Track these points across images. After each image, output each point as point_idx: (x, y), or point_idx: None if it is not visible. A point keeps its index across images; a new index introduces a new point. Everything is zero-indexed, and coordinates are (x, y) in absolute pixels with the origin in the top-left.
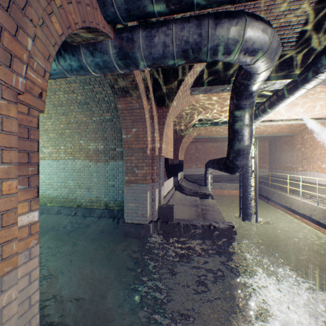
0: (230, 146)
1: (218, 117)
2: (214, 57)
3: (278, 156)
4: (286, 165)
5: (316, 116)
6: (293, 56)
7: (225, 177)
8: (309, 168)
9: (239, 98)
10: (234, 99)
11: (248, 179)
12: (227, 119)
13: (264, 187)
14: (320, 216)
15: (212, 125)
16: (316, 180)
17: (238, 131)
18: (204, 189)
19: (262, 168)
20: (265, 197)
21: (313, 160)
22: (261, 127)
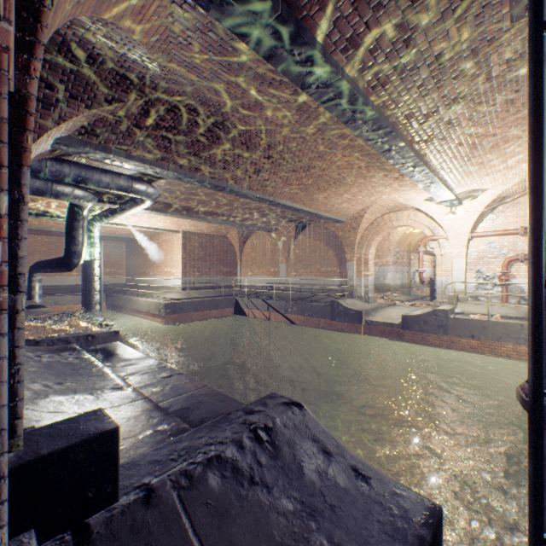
0: (69, 248)
1: (55, 211)
2: (56, 199)
3: (135, 261)
4: (142, 270)
5: (155, 227)
6: (115, 194)
7: (65, 288)
8: (159, 272)
9: (76, 214)
10: (72, 214)
11: (93, 282)
12: (66, 227)
13: (117, 295)
14: (154, 309)
15: (45, 218)
16: (163, 283)
17: (75, 237)
18: (30, 302)
19: (119, 275)
20: (119, 306)
21: (160, 264)
22: (112, 227)
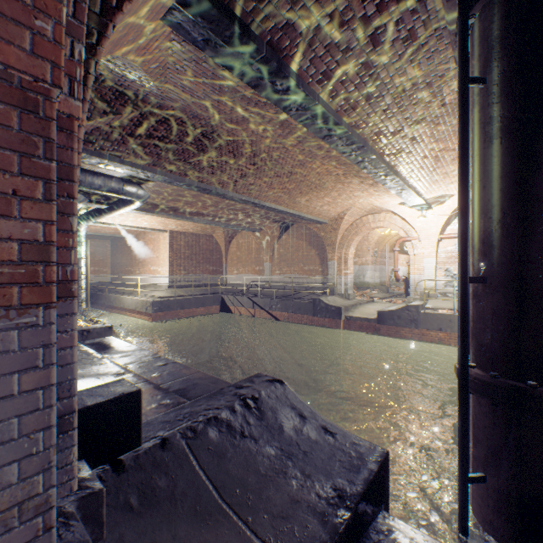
0: None
1: None
2: None
3: (121, 259)
4: (128, 269)
5: (142, 226)
6: (104, 195)
7: None
8: (145, 271)
9: None
10: None
11: (80, 280)
12: None
13: (103, 294)
14: (141, 307)
15: None
16: (149, 281)
17: None
18: None
19: (104, 273)
20: (104, 304)
21: (146, 263)
22: (97, 225)
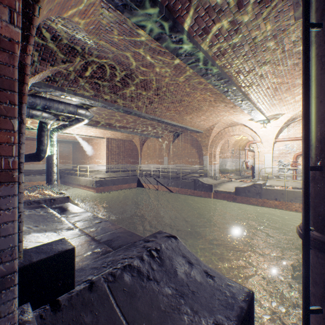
0: (39, 147)
1: (30, 125)
2: (32, 118)
3: (78, 155)
4: (82, 161)
5: (90, 135)
6: (66, 116)
7: (35, 171)
8: (92, 162)
9: (43, 128)
10: (40, 127)
11: (53, 168)
12: (37, 135)
13: (67, 175)
14: (89, 183)
15: None
16: (94, 168)
17: (43, 141)
18: None
19: (68, 163)
20: (68, 182)
21: (93, 157)
22: (64, 135)
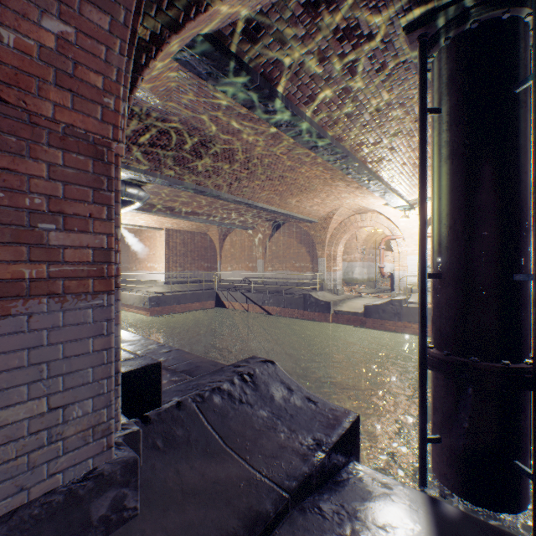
0: None
1: None
2: None
3: None
4: (124, 265)
5: (139, 224)
6: None
7: None
8: (141, 267)
9: None
10: None
11: None
12: None
13: None
14: (139, 302)
15: None
16: (145, 278)
17: None
18: None
19: None
20: None
21: (143, 260)
22: None
